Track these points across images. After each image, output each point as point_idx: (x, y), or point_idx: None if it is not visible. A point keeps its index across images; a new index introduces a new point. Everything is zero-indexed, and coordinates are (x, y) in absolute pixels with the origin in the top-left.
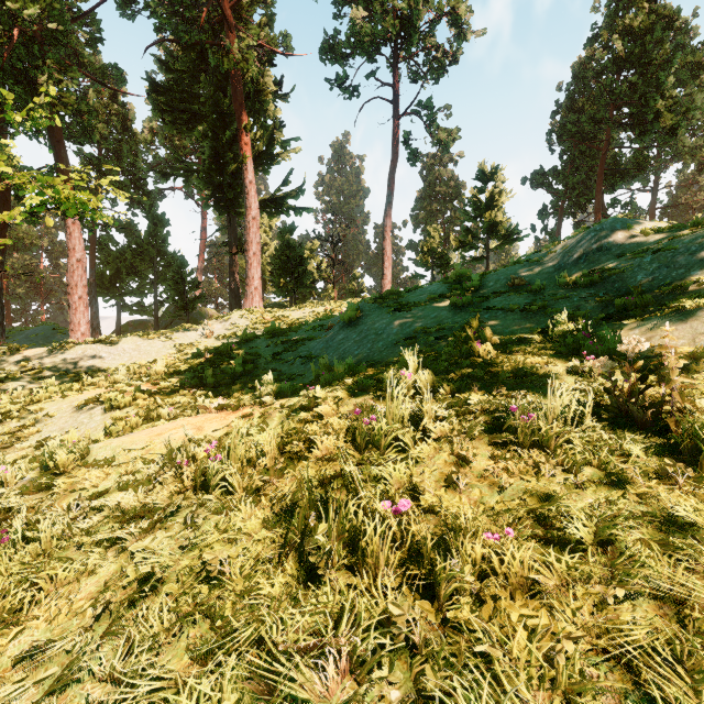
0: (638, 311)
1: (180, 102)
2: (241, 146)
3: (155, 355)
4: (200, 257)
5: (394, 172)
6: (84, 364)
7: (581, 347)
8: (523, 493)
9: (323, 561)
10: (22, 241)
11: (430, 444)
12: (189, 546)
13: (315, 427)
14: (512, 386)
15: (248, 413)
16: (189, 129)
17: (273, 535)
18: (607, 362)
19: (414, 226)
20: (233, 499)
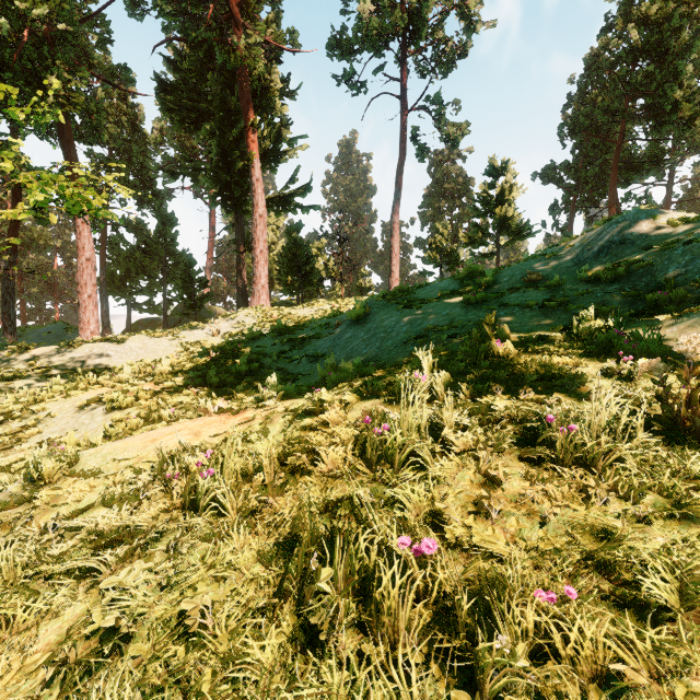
0: (673, 307)
1: (188, 101)
2: (248, 144)
3: (162, 354)
4: (209, 256)
5: (402, 168)
6: (91, 363)
7: (612, 346)
8: (572, 527)
9: (327, 621)
10: (36, 241)
11: (452, 460)
12: (169, 584)
13: (320, 435)
14: (539, 390)
15: (249, 416)
16: (197, 128)
17: (267, 575)
18: (659, 365)
19: (421, 223)
20: (225, 524)
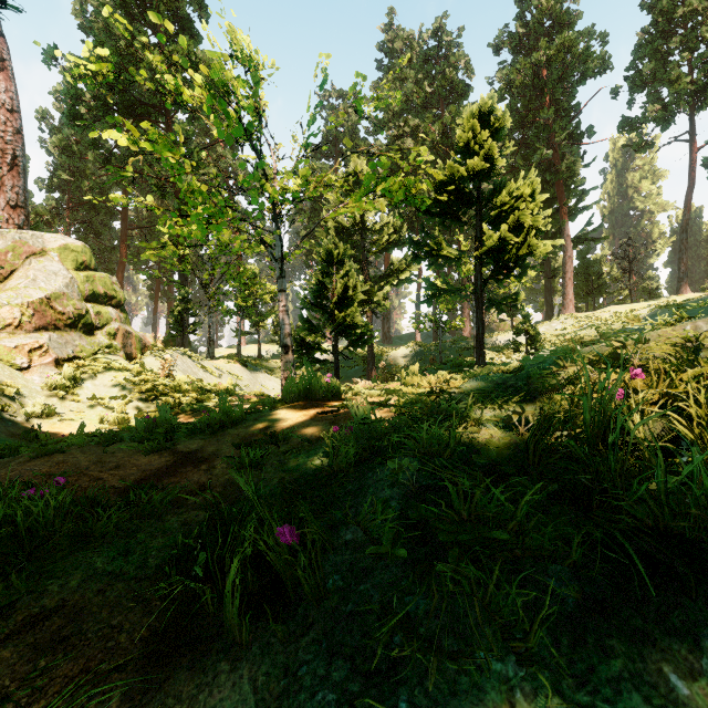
0: None
1: None
2: (561, 216)
3: None
4: None
5: (690, 195)
6: (498, 344)
7: None
8: None
9: None
10: None
11: None
12: None
13: None
14: None
15: None
16: None
17: None
18: None
19: None
20: None
